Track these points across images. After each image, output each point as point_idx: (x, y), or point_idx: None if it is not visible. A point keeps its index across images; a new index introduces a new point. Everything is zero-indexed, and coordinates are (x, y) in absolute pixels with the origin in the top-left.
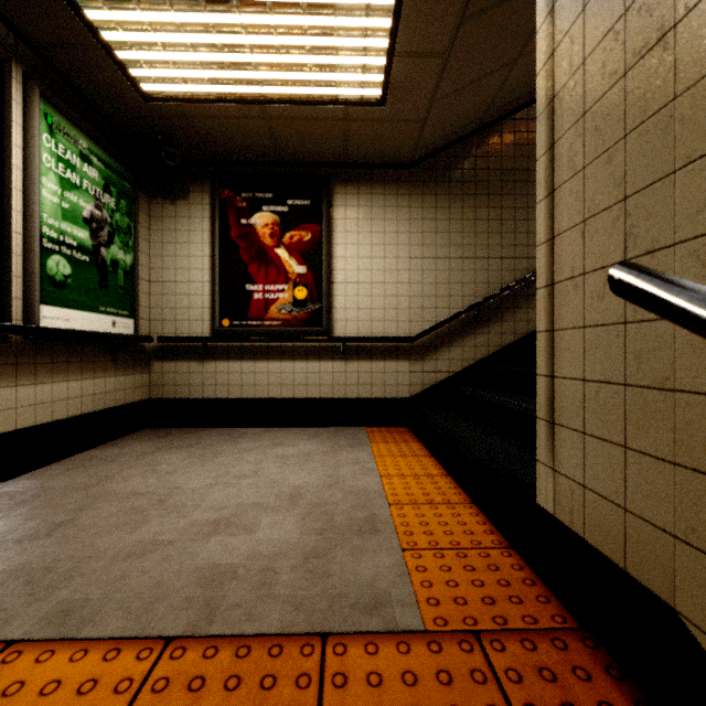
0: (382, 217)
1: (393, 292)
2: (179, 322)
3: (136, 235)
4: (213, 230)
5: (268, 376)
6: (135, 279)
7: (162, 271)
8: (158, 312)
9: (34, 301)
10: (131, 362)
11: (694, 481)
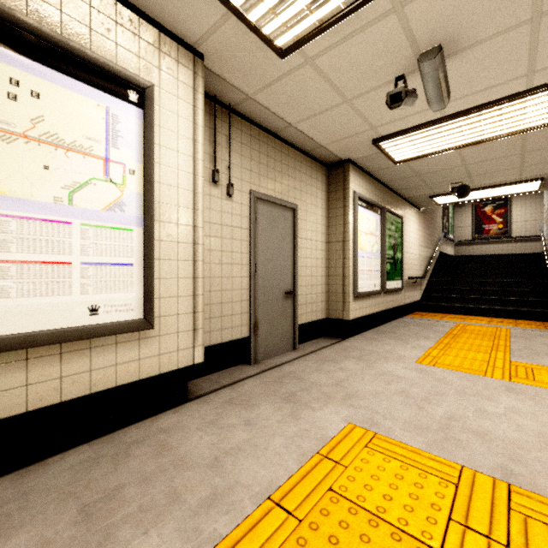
0: (529, 202)
1: (533, 223)
2: (462, 237)
3: (453, 218)
4: (472, 213)
5: (489, 249)
6: (453, 228)
7: (457, 225)
8: (456, 235)
9: (449, 234)
10: (452, 246)
11: (544, 238)
